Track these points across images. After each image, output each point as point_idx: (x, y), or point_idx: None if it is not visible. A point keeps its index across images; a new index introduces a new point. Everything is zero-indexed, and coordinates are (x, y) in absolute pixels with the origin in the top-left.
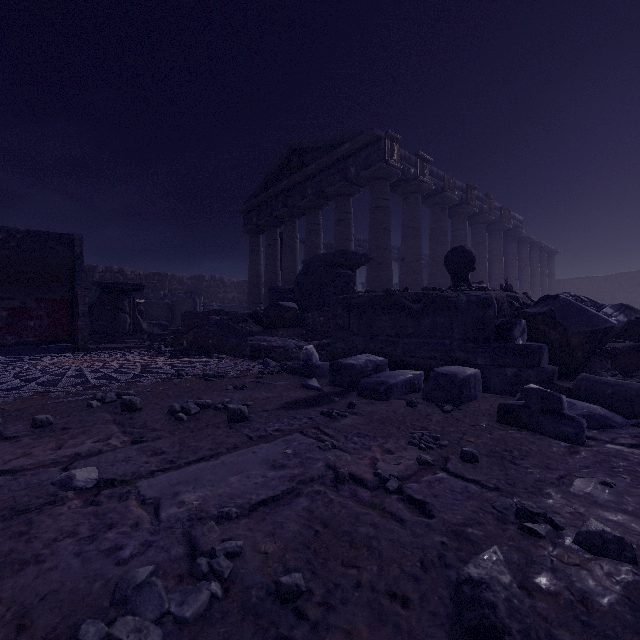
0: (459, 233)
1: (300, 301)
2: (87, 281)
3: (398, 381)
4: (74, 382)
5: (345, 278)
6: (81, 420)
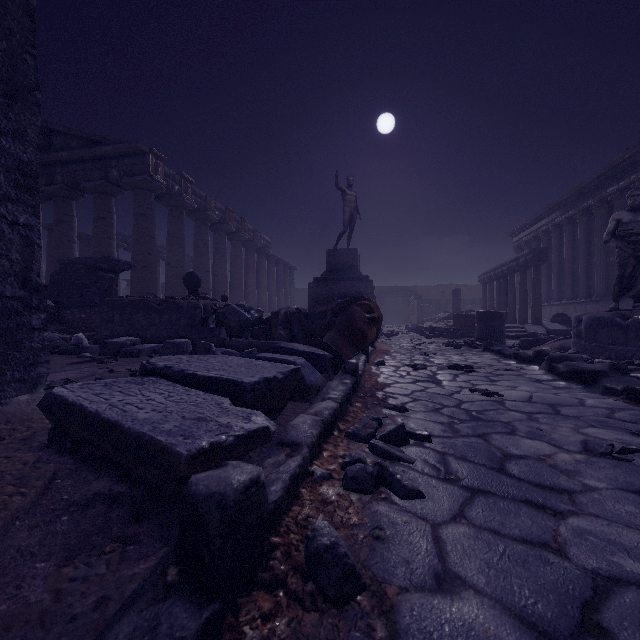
0: (220, 246)
1: (57, 299)
2: None
3: (145, 348)
4: None
5: (108, 281)
6: None
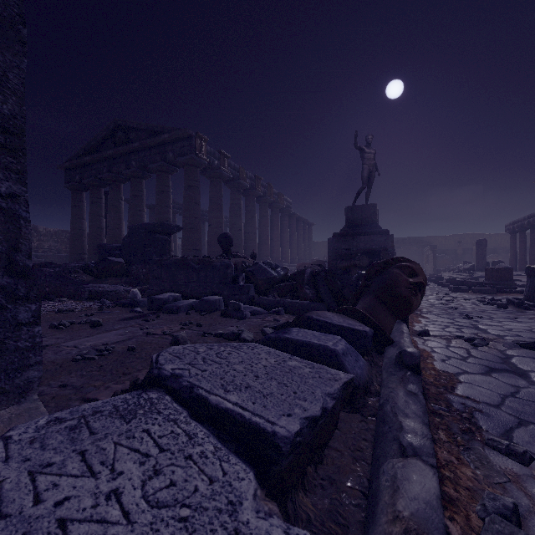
0: (250, 208)
1: (126, 257)
2: None
3: (184, 304)
4: None
5: (162, 241)
6: None
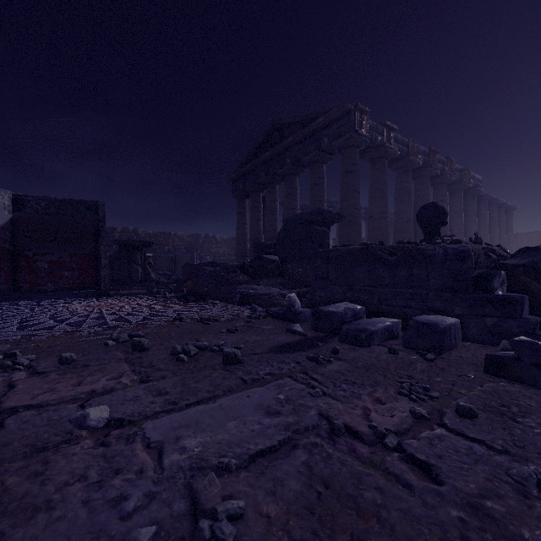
0: (422, 193)
1: (281, 254)
2: (108, 239)
3: (378, 328)
4: (95, 323)
5: (320, 234)
6: (99, 358)
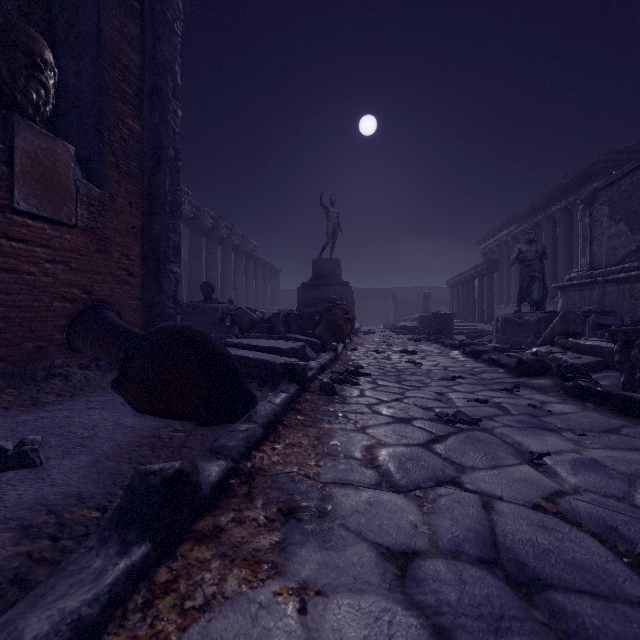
0: (212, 251)
1: None
2: None
3: None
4: None
5: None
6: None
